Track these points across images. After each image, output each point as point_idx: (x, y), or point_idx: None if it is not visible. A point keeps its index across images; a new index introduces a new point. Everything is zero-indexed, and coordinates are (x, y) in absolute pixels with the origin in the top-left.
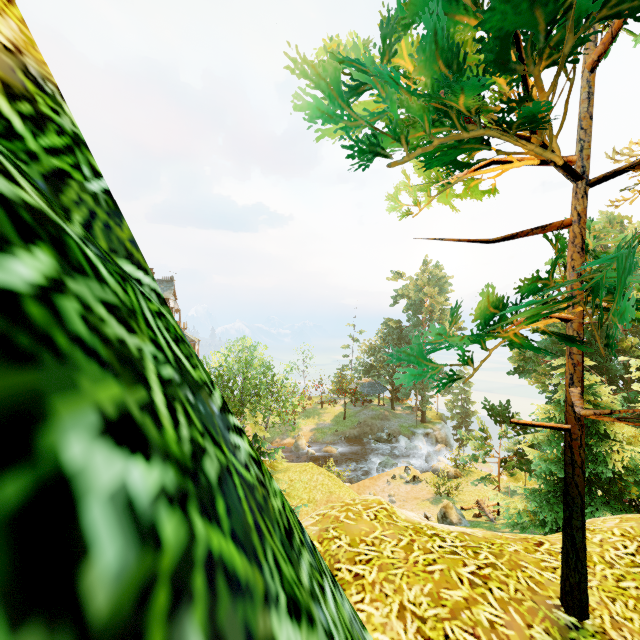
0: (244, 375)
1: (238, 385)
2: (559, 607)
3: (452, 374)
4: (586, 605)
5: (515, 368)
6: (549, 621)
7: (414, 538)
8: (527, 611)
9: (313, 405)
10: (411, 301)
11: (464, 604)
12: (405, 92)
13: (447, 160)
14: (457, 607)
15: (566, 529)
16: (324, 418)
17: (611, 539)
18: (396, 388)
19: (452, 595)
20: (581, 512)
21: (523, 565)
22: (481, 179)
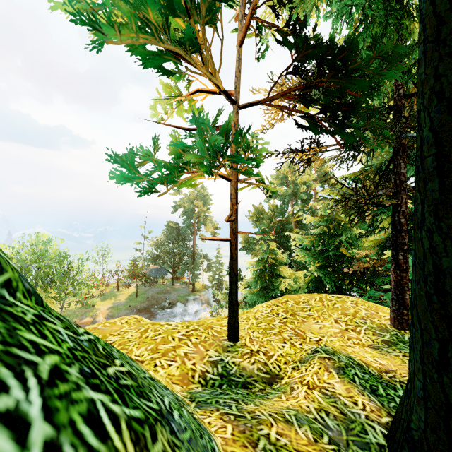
0: (38, 265)
1: (31, 273)
2: (226, 340)
3: (147, 189)
4: (238, 334)
5: (243, 248)
6: (219, 346)
7: (150, 327)
8: (208, 344)
9: (110, 289)
10: (186, 210)
11: (172, 349)
12: (113, 1)
13: (156, 68)
14: (167, 351)
15: (229, 295)
16: (120, 298)
17: (261, 309)
18: (175, 270)
19: (166, 347)
20: (236, 284)
21: (213, 326)
22: (195, 102)
